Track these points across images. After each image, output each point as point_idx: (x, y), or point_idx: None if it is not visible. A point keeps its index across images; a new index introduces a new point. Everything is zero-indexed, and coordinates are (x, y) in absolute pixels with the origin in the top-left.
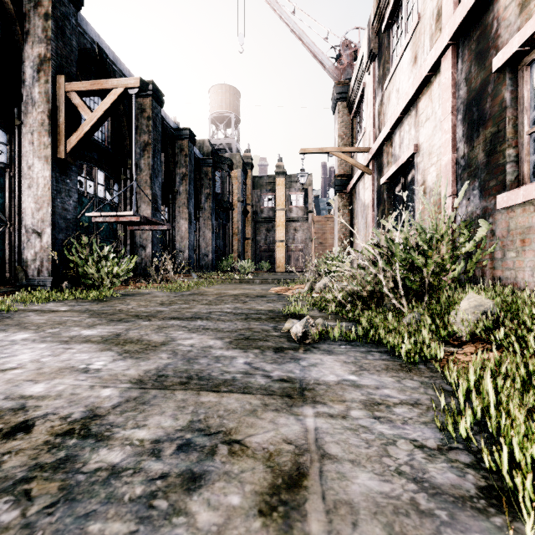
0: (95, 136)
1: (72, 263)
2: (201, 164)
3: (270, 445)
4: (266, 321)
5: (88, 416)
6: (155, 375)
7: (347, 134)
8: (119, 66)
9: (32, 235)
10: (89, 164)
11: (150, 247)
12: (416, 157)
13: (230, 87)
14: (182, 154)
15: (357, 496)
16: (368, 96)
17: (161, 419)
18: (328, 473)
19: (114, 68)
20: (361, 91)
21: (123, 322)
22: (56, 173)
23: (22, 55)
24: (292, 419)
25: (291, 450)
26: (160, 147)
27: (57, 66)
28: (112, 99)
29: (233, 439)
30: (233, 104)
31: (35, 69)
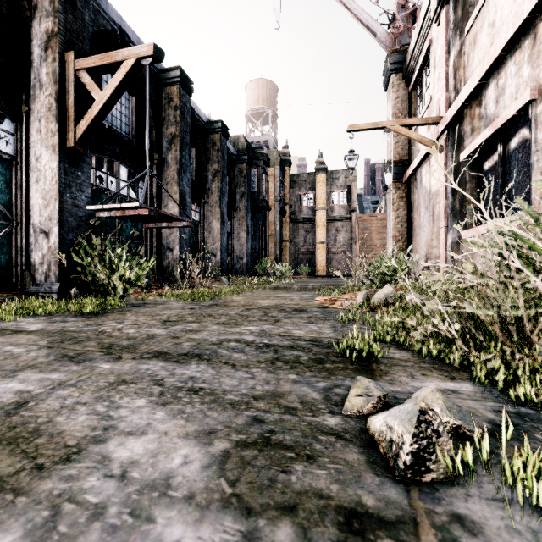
0: (118, 128)
1: (84, 267)
2: (235, 161)
3: None
4: (308, 370)
5: None
6: None
7: (403, 111)
8: None
9: (39, 235)
10: (111, 158)
11: (177, 248)
12: (534, 106)
13: (267, 81)
14: (214, 149)
15: None
16: (436, 54)
17: None
18: None
19: None
20: (425, 51)
21: (74, 361)
22: (65, 164)
23: (30, 34)
24: None
25: None
26: (189, 140)
27: (66, 42)
28: (123, 73)
29: None
30: (270, 99)
31: (43, 48)
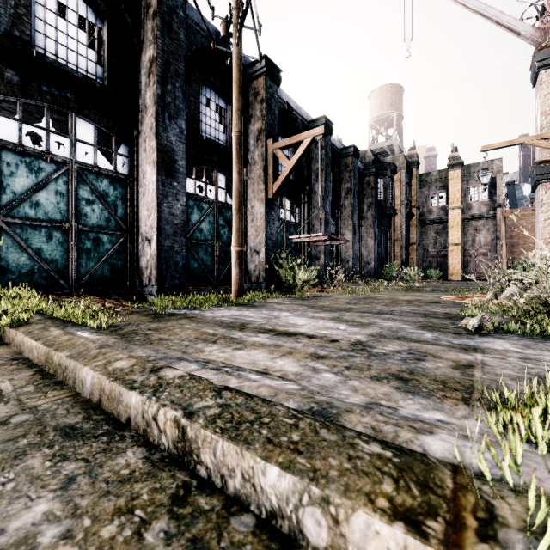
0: None
1: (275, 272)
2: (362, 175)
3: (454, 359)
4: (443, 319)
5: (358, 341)
6: (378, 334)
7: None
8: (299, 113)
9: (253, 253)
10: (281, 196)
11: (322, 257)
12: None
13: (391, 86)
14: (347, 170)
15: (500, 373)
16: None
17: (394, 346)
18: (486, 368)
19: (297, 115)
20: None
21: (333, 312)
22: (267, 209)
23: (248, 132)
24: (468, 355)
25: (466, 361)
26: (330, 170)
27: (267, 133)
28: (303, 147)
29: (434, 355)
30: (395, 103)
31: (255, 140)
